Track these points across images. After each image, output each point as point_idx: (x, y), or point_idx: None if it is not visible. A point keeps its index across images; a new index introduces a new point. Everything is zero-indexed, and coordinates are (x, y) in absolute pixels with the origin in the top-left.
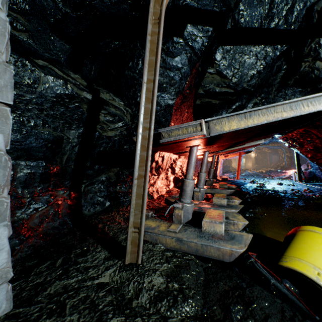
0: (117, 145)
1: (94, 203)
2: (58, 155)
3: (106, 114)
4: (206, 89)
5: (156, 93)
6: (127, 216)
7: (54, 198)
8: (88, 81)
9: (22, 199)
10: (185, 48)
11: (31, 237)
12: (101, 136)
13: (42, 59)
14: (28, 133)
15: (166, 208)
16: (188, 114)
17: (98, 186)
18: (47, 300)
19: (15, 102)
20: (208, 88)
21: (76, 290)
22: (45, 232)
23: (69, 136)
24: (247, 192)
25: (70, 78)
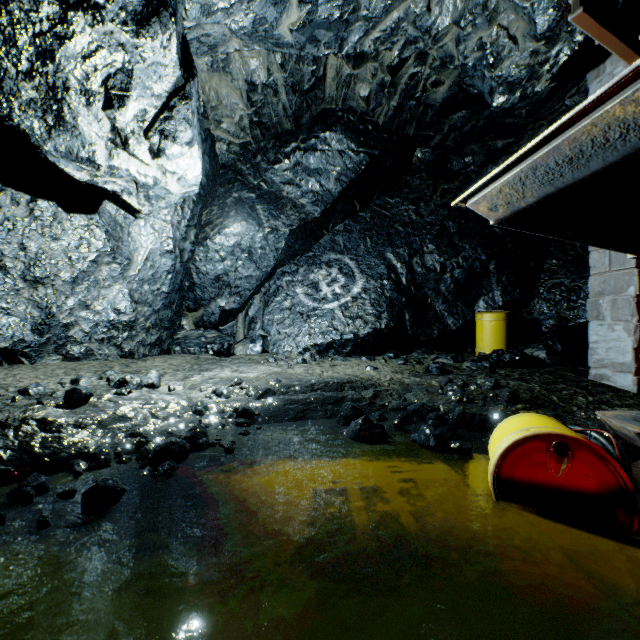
0: None
1: None
2: None
3: None
4: None
5: None
6: None
7: None
8: None
9: None
10: None
11: None
12: None
13: None
14: None
15: None
16: None
17: None
18: (636, 396)
19: None
20: None
21: None
22: None
23: None
24: None
25: None
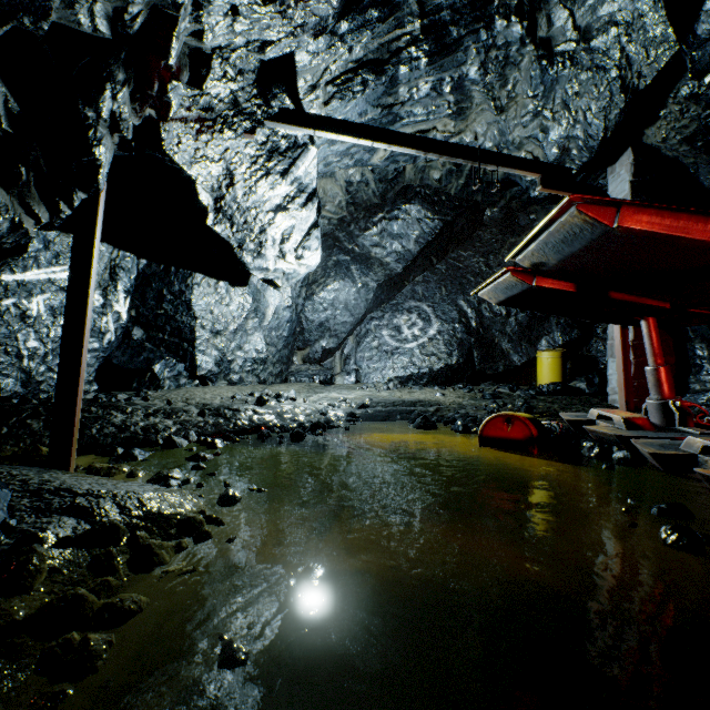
0: None
1: None
2: None
3: None
4: None
5: None
6: None
7: None
8: None
9: None
10: None
11: (707, 407)
12: None
13: None
14: None
15: None
16: None
17: None
18: None
19: None
20: None
21: None
22: None
23: None
24: None
25: None
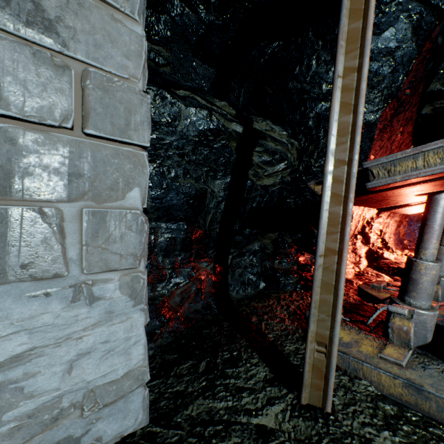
0: (276, 198)
1: (244, 282)
2: (200, 214)
3: (261, 152)
4: None
5: (364, 91)
6: (292, 310)
7: (196, 272)
8: (236, 110)
9: (163, 271)
10: (407, 5)
11: (172, 320)
12: (254, 186)
13: (183, 88)
14: (169, 187)
15: (363, 306)
16: (403, 136)
17: (249, 259)
18: (188, 426)
19: (155, 149)
20: None
21: (226, 425)
22: (186, 315)
23: (214, 189)
24: None
25: (215, 107)
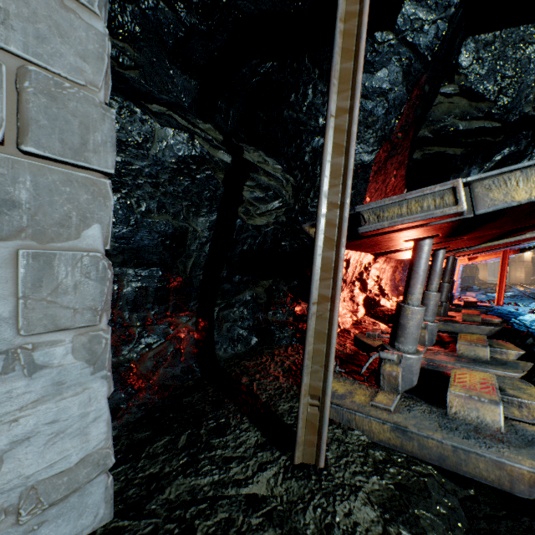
0: (270, 240)
1: (233, 338)
2: (179, 258)
3: (253, 187)
4: (436, 127)
5: (355, 134)
6: (287, 366)
7: (174, 328)
8: (224, 135)
9: (130, 329)
10: (399, 49)
11: (143, 390)
12: (245, 226)
13: (157, 102)
14: (138, 223)
15: (359, 356)
16: (397, 180)
17: (239, 311)
18: (165, 512)
19: (120, 175)
20: (440, 126)
21: (211, 502)
22: (161, 382)
23: (196, 227)
24: (528, 333)
25: (198, 129)
